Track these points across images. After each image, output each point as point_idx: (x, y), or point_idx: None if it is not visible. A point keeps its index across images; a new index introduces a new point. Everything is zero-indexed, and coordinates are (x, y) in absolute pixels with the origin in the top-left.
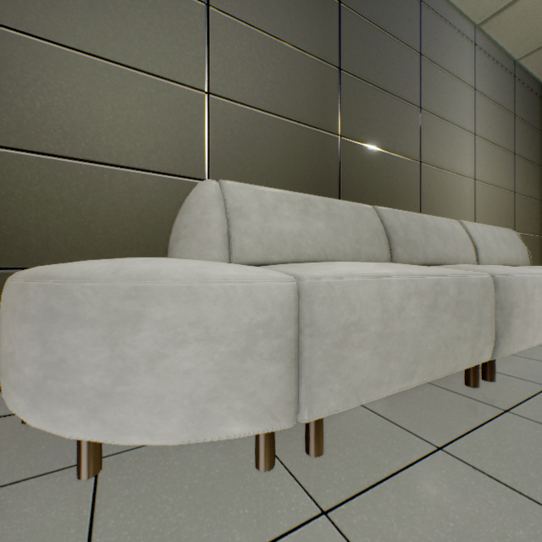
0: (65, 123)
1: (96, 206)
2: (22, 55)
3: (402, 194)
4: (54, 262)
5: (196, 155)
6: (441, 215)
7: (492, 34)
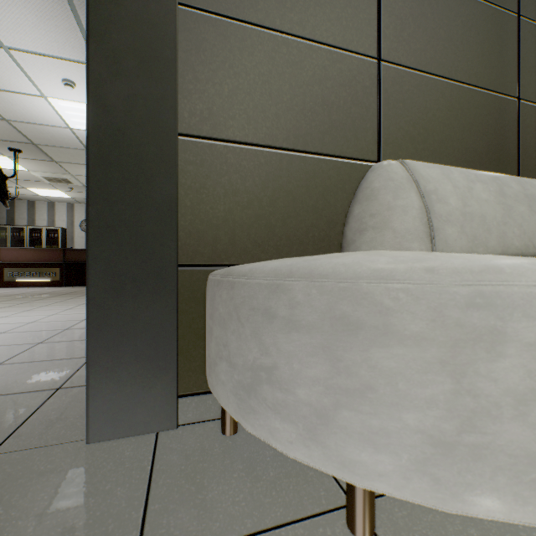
0: (248, 106)
1: (275, 196)
2: (212, 37)
3: None
4: (239, 259)
5: (368, 133)
6: None
7: None
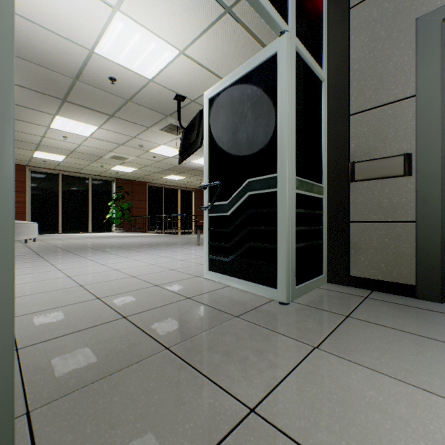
0: None
1: None
2: None
3: None
4: None
5: None
6: None
7: None
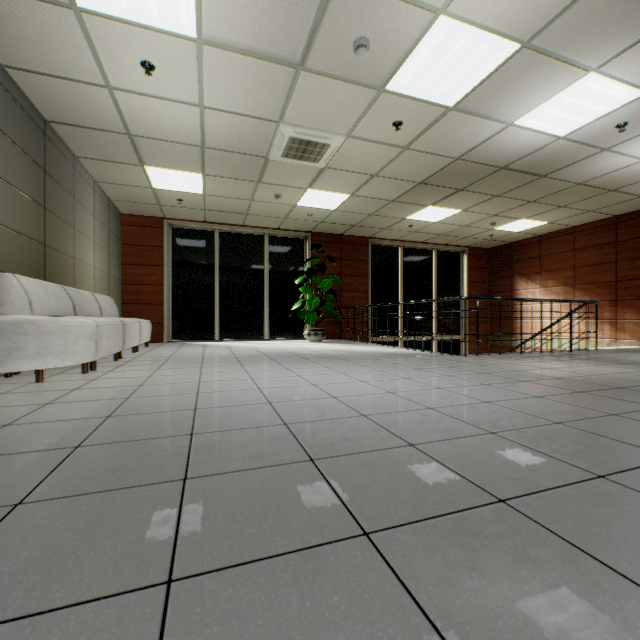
0: None
1: None
2: None
3: (68, 277)
4: None
5: None
6: (83, 288)
7: (103, 187)
